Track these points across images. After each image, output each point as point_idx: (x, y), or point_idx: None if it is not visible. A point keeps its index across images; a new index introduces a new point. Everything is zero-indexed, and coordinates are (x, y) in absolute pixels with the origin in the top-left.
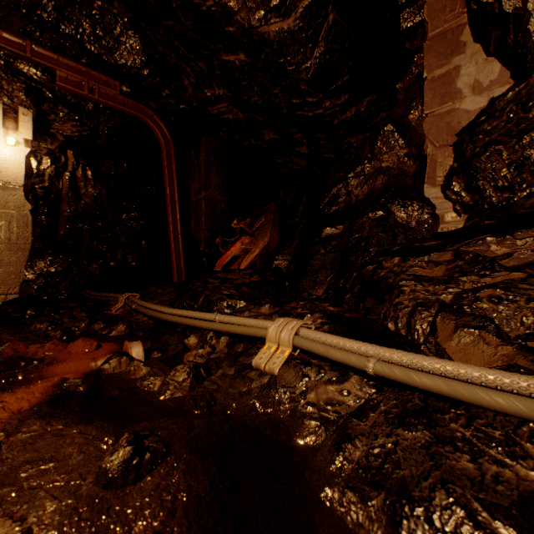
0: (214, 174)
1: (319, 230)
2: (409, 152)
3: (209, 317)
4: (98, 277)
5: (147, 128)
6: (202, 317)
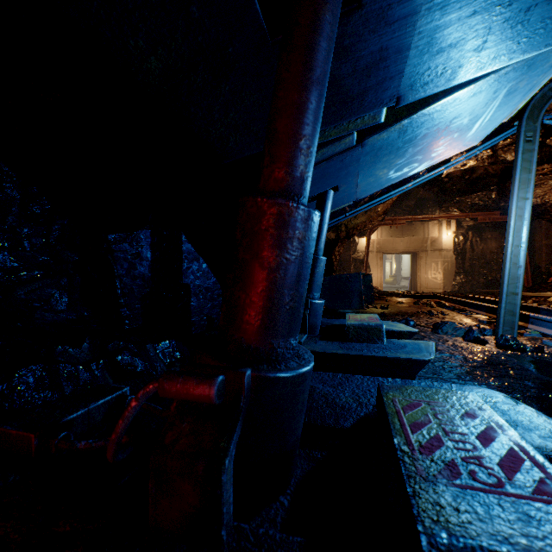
0: (551, 231)
1: None
2: None
3: (538, 294)
4: (482, 284)
5: None
6: (536, 294)
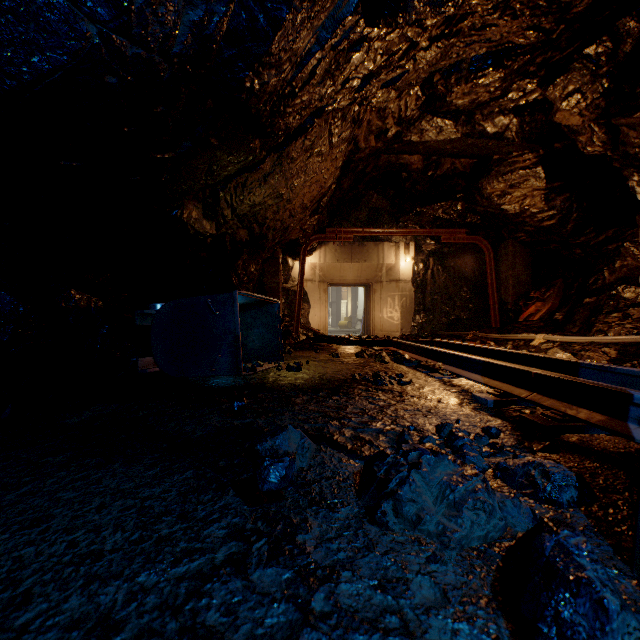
0: (518, 258)
1: (581, 300)
2: (639, 256)
3: (516, 336)
4: (445, 325)
5: (476, 244)
6: (513, 336)
